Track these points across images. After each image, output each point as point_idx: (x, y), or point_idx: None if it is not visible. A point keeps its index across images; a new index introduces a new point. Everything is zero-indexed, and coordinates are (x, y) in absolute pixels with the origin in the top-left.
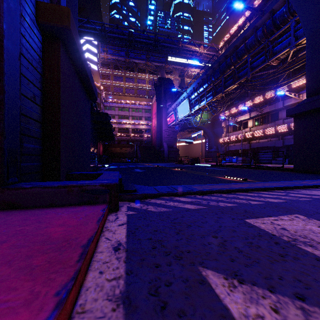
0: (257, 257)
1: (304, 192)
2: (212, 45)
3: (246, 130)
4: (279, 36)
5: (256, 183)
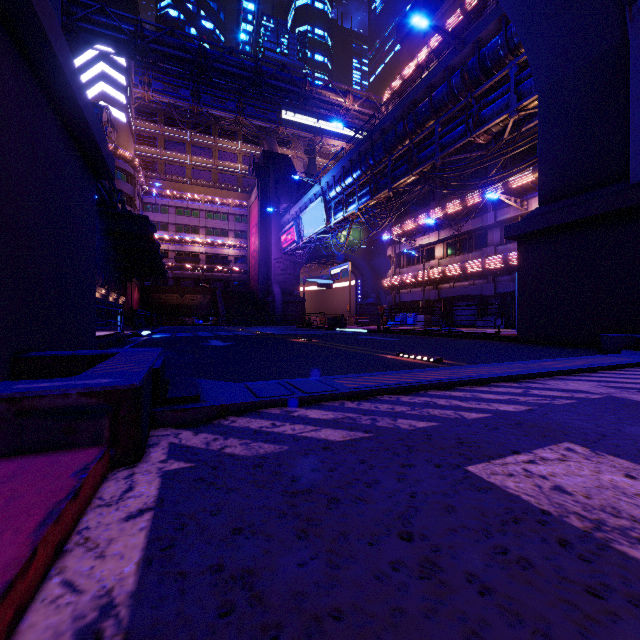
0: (538, 612)
1: (555, 386)
2: (369, 96)
3: (432, 263)
4: (490, 90)
5: (463, 369)
